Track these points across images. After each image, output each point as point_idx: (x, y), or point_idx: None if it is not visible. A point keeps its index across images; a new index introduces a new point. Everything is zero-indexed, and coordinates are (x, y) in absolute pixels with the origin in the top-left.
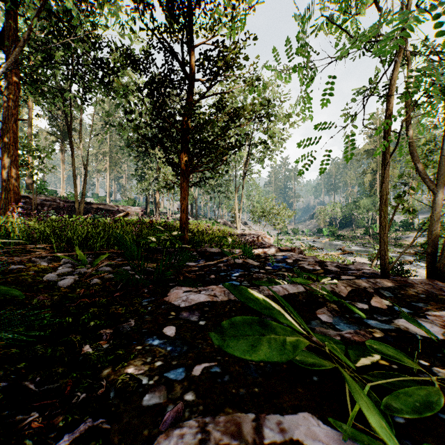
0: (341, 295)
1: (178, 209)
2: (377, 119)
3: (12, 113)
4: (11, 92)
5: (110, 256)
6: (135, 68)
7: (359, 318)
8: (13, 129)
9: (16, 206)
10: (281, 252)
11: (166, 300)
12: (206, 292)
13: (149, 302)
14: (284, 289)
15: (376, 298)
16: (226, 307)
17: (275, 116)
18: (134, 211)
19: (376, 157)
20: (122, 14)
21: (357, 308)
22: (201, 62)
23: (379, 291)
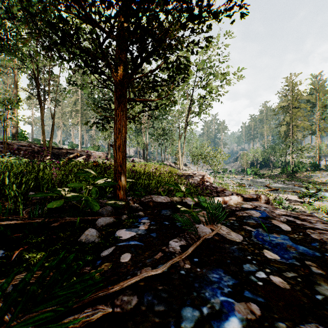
0: None
1: (112, 146)
2: (291, 82)
3: None
4: None
5: None
6: None
7: None
8: None
9: None
10: (246, 201)
11: None
12: None
13: None
14: None
15: None
16: None
17: (213, 74)
18: (98, 155)
19: (290, 112)
20: None
21: None
22: None
23: None
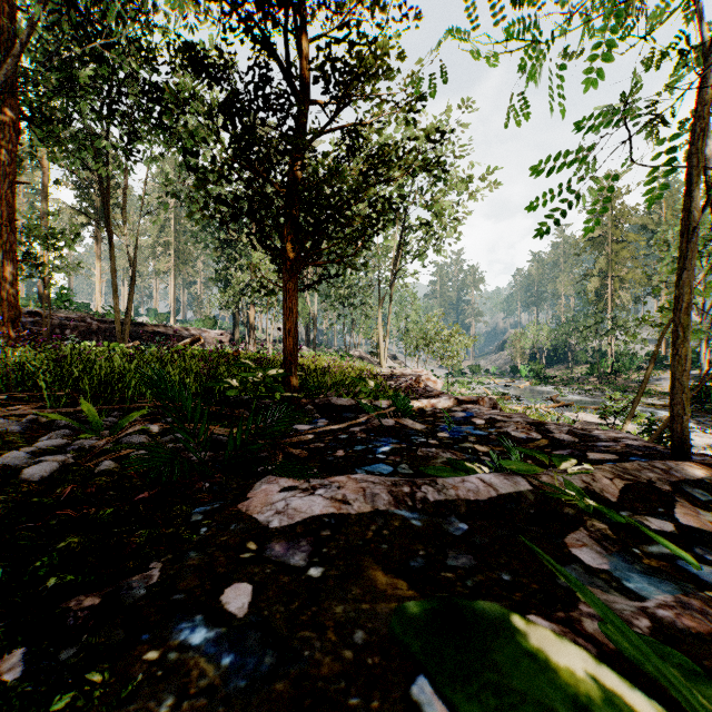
0: (606, 499)
1: (280, 330)
2: None
3: (6, 172)
4: (4, 136)
5: (152, 413)
6: (200, 73)
7: (666, 558)
8: (8, 199)
9: (12, 328)
10: (460, 404)
11: (242, 509)
12: (326, 491)
13: (207, 513)
14: (488, 486)
15: (683, 506)
16: (368, 529)
17: (444, 181)
18: (214, 338)
19: (607, 250)
20: (192, 9)
21: (651, 530)
22: (321, 63)
23: (681, 489)
